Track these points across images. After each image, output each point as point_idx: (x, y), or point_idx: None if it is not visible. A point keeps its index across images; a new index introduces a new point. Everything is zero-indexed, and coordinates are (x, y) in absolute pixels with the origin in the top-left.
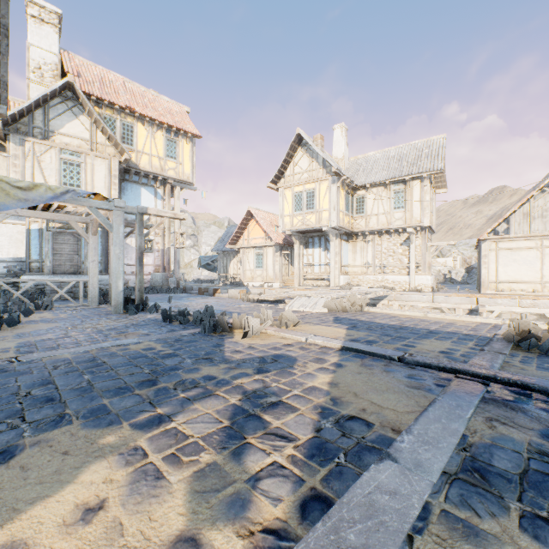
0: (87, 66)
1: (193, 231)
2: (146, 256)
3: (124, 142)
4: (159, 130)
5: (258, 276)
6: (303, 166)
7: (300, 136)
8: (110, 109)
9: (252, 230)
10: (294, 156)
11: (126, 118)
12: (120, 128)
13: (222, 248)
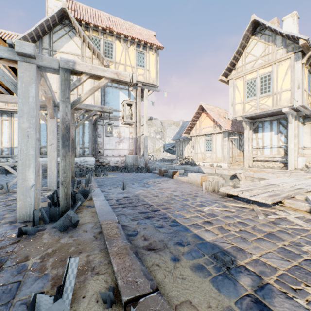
0: (84, 8)
1: (161, 129)
2: (122, 142)
3: (106, 56)
4: (132, 45)
5: (208, 158)
6: (256, 53)
7: (254, 24)
8: (96, 32)
9: (203, 121)
10: (246, 46)
11: (107, 38)
12: (103, 45)
13: (179, 137)
